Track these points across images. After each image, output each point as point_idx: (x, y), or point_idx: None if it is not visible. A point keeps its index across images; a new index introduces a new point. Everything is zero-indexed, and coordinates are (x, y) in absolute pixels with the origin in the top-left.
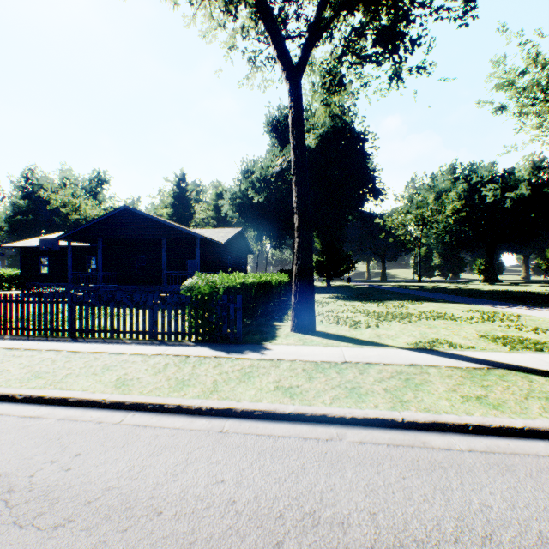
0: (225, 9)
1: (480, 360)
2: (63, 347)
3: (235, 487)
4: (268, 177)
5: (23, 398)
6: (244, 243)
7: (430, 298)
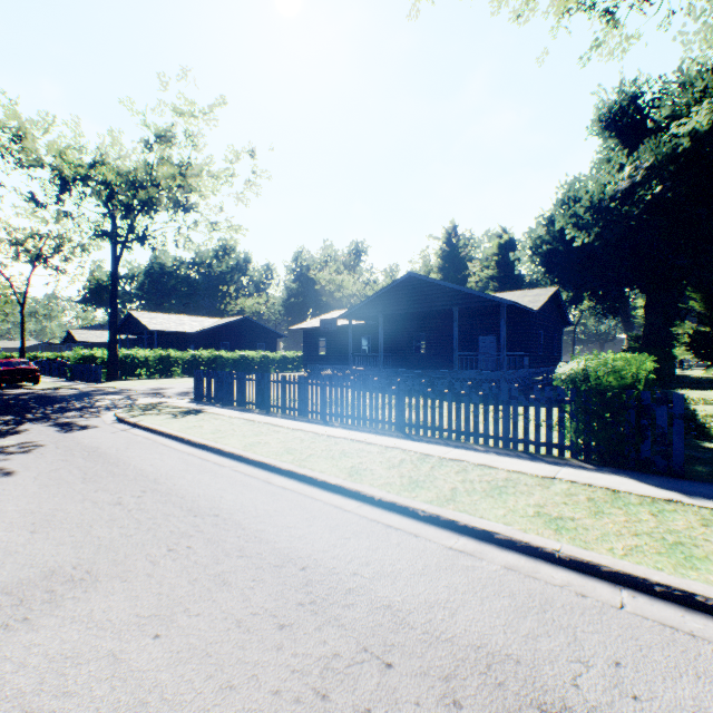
0: None
1: None
2: (405, 446)
3: None
4: (604, 201)
5: (426, 516)
6: (556, 309)
7: None
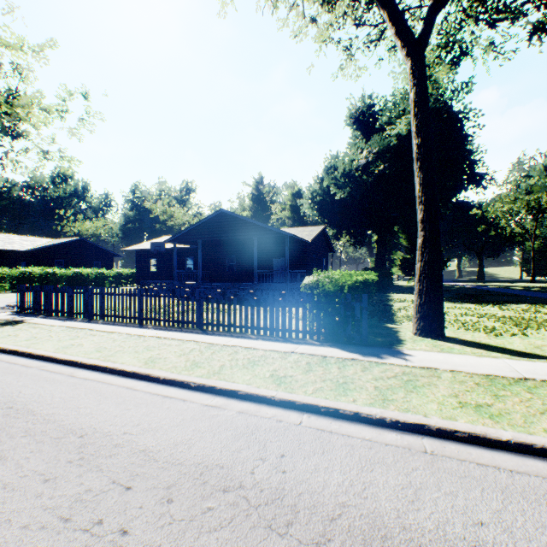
0: (324, 1)
1: None
2: (200, 339)
3: (508, 537)
4: (352, 171)
5: (196, 386)
6: (325, 241)
7: None
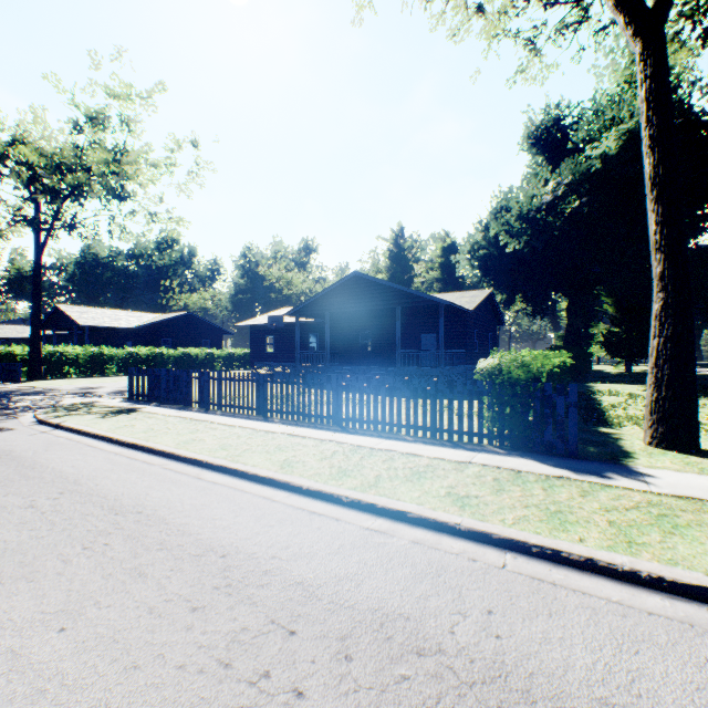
0: None
1: None
2: (340, 439)
3: None
4: (532, 212)
5: (349, 501)
6: (491, 310)
7: None
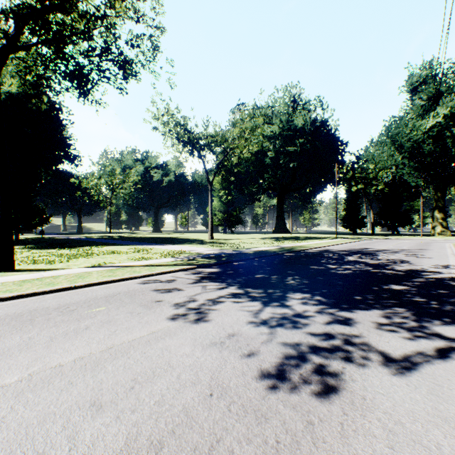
0: None
1: (120, 266)
2: None
3: None
4: None
5: None
6: None
7: (112, 244)
